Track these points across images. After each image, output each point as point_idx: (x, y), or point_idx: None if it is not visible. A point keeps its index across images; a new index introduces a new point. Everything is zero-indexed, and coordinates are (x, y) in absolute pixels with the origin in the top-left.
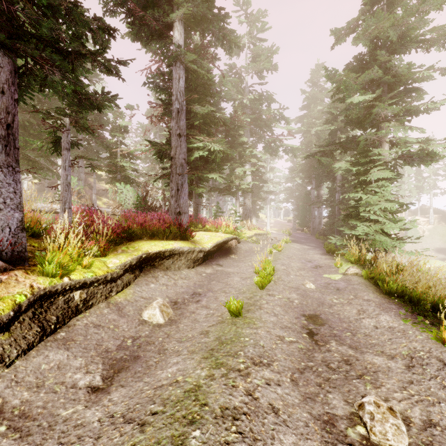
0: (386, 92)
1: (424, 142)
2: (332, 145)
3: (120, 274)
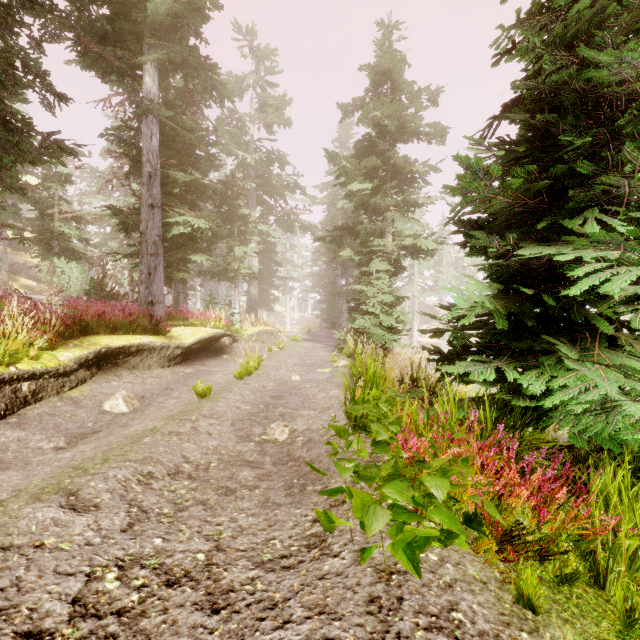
0: (390, 180)
1: (415, 237)
2: (340, 230)
3: (75, 369)
